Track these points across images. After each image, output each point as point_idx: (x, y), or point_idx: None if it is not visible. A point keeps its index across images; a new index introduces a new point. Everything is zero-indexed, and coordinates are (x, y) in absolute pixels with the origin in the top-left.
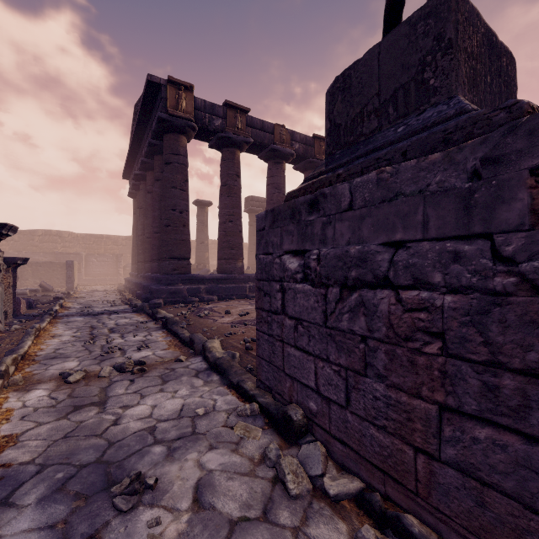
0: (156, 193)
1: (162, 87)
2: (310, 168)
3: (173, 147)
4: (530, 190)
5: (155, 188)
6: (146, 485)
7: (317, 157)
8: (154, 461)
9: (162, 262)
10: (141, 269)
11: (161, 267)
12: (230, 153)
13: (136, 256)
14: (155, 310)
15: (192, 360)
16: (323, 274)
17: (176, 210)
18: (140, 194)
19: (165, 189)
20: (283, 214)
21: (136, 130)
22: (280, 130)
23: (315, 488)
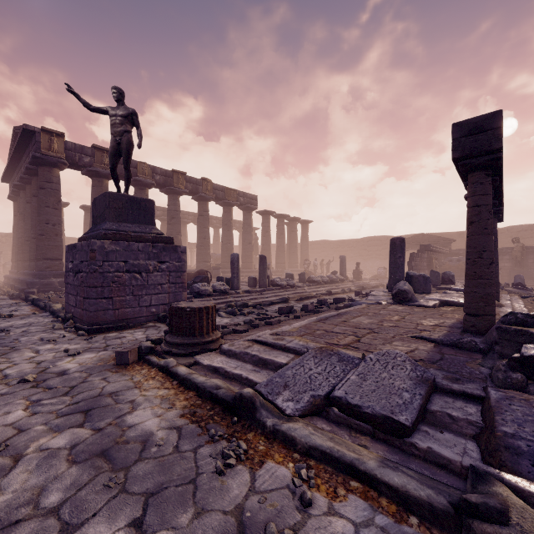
0: (34, 206)
1: (37, 133)
2: (171, 193)
3: (47, 177)
4: (90, 254)
5: (33, 202)
6: (7, 330)
7: (175, 186)
8: (11, 329)
9: (37, 262)
10: (21, 267)
11: (36, 266)
12: (99, 182)
13: (16, 255)
14: (27, 295)
15: (42, 313)
16: (73, 269)
17: (49, 224)
18: (20, 202)
19: (40, 208)
20: (70, 248)
21: (15, 152)
22: (143, 166)
23: (64, 328)
